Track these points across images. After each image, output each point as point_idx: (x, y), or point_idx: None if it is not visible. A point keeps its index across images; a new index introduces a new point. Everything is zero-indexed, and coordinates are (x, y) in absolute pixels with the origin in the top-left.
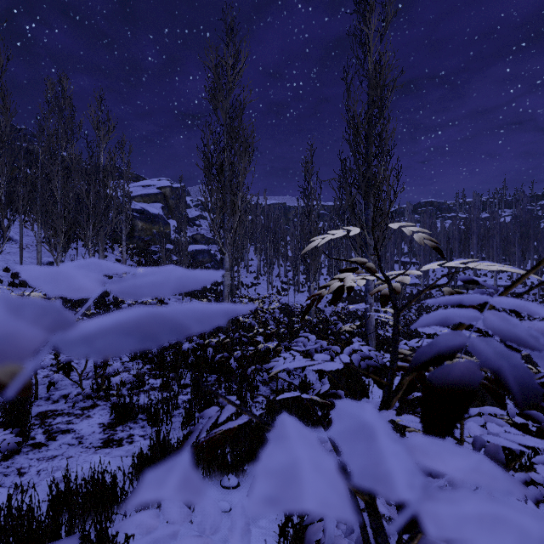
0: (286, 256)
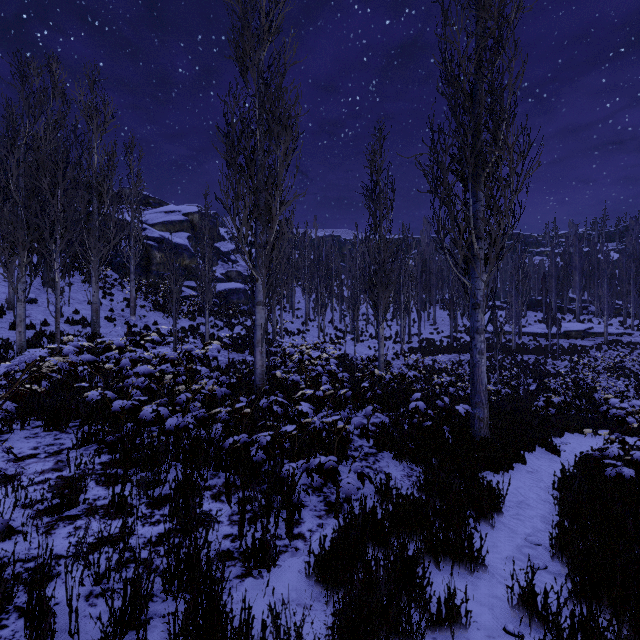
0: (341, 297)
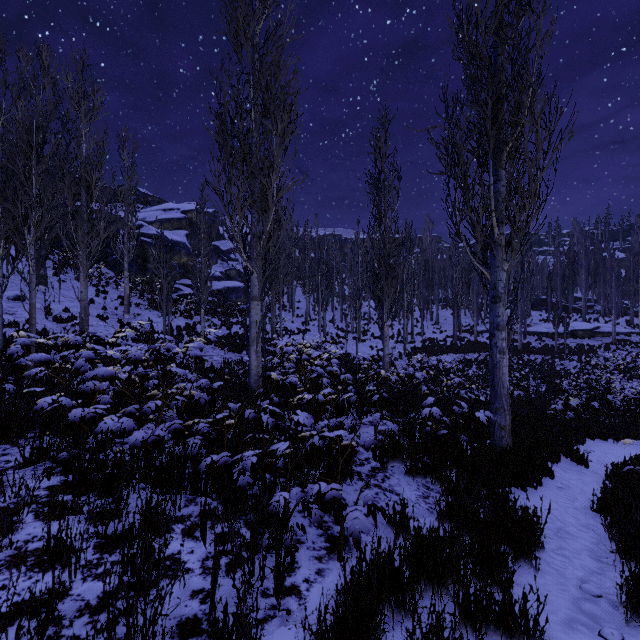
0: (342, 296)
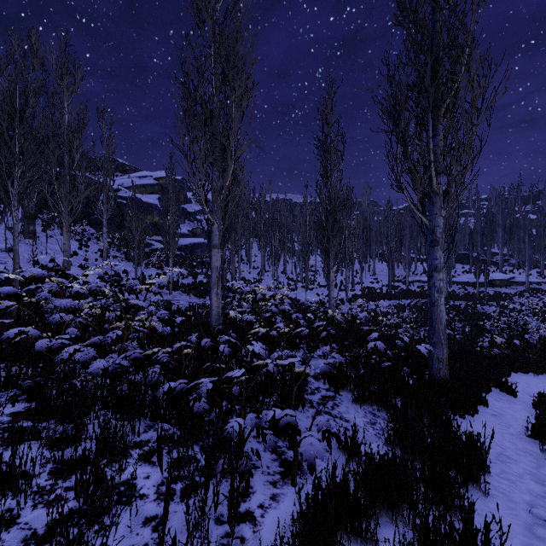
0: (292, 251)
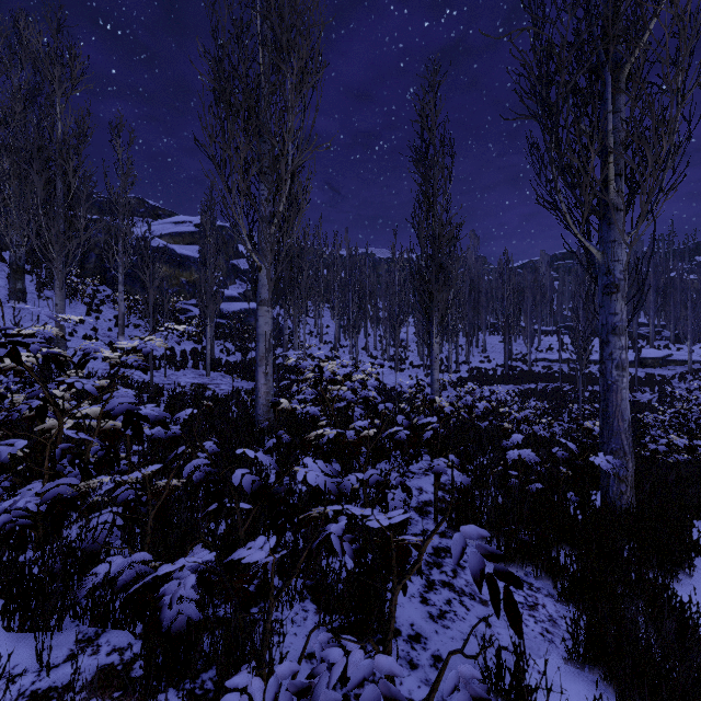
0: (376, 320)
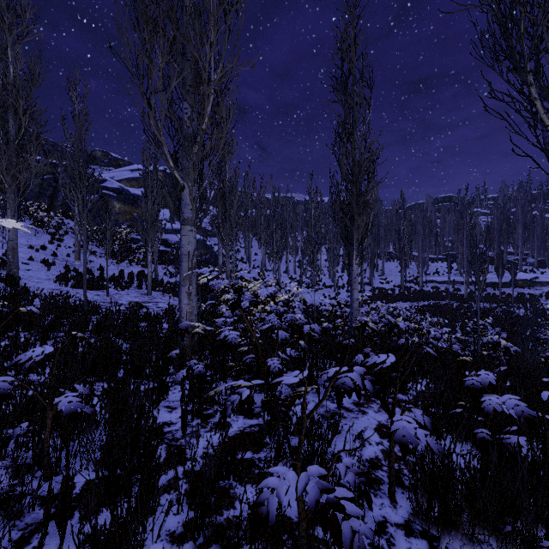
0: (295, 249)
